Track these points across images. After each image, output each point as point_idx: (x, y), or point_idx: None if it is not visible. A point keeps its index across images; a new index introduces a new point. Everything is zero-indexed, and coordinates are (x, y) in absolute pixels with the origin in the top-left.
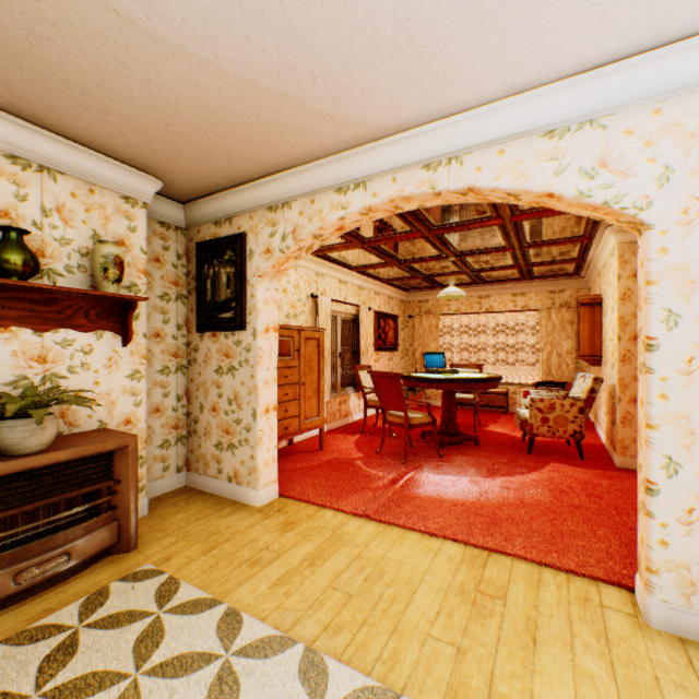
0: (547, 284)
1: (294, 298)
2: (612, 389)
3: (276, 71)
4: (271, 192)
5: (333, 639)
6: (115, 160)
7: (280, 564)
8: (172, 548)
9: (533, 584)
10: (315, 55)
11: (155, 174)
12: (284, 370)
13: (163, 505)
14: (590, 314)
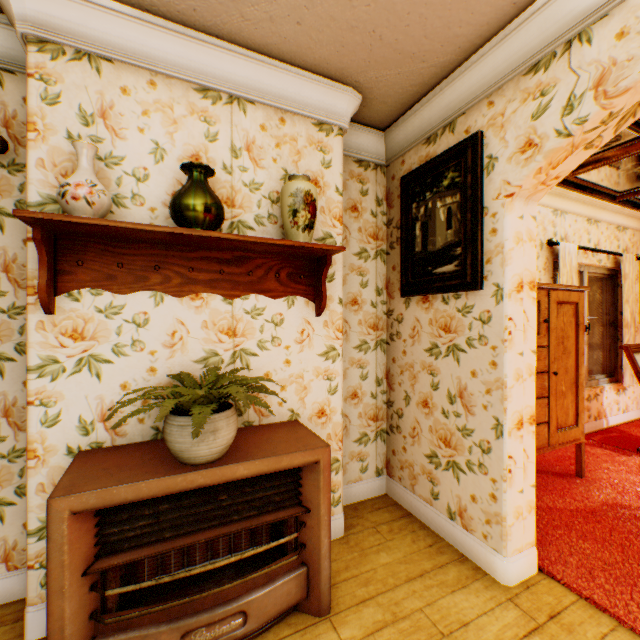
0: None
1: None
2: None
3: None
4: (538, 32)
5: None
6: (305, 72)
7: None
8: None
9: None
10: None
11: (351, 81)
12: None
13: (360, 523)
14: None
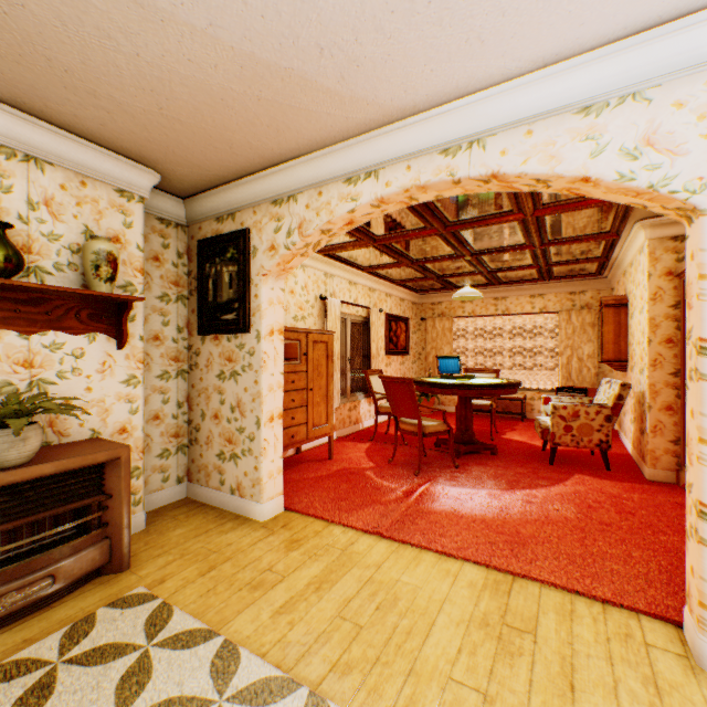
0: (567, 285)
1: (302, 300)
2: (640, 395)
3: (278, 41)
4: (275, 185)
5: (341, 681)
6: (108, 150)
7: (283, 588)
8: (167, 568)
9: (565, 616)
10: (320, 20)
11: (152, 165)
12: (291, 375)
13: (161, 518)
14: (615, 315)
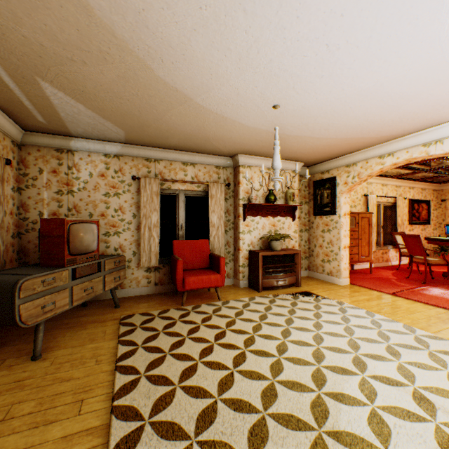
0: None
1: (353, 197)
2: None
3: (355, 134)
4: (347, 160)
5: (376, 313)
6: (290, 161)
7: (353, 298)
8: (312, 288)
9: None
10: (369, 129)
11: (301, 161)
12: (350, 232)
13: (302, 279)
14: None
